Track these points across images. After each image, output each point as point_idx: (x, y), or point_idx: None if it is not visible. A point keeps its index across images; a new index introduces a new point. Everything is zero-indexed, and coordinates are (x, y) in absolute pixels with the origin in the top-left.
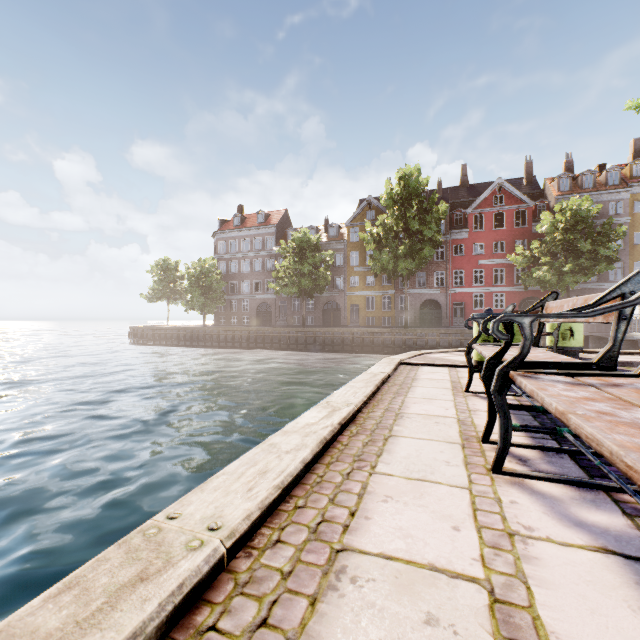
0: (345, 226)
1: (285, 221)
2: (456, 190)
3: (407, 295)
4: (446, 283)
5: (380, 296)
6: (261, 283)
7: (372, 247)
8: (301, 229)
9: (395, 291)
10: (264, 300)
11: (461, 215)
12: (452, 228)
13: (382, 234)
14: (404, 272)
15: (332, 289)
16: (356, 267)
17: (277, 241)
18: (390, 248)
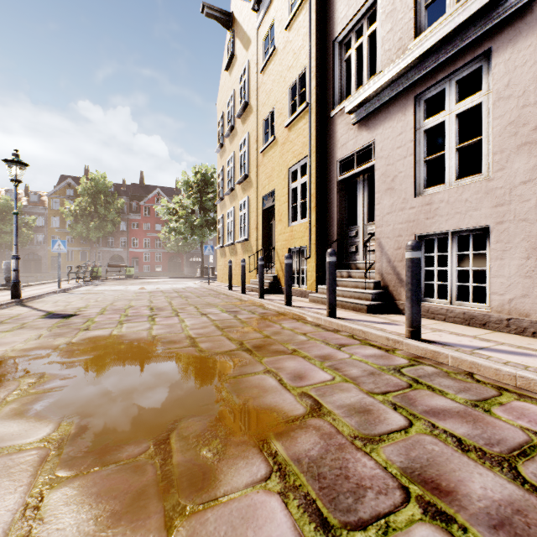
0: (47, 196)
1: None
2: (137, 186)
3: (100, 251)
4: (128, 245)
5: (79, 251)
6: None
7: (71, 219)
8: (2, 196)
9: (91, 248)
10: None
11: (137, 205)
12: (132, 212)
13: (79, 211)
14: (94, 238)
15: (34, 243)
16: (57, 228)
17: None
18: (85, 222)
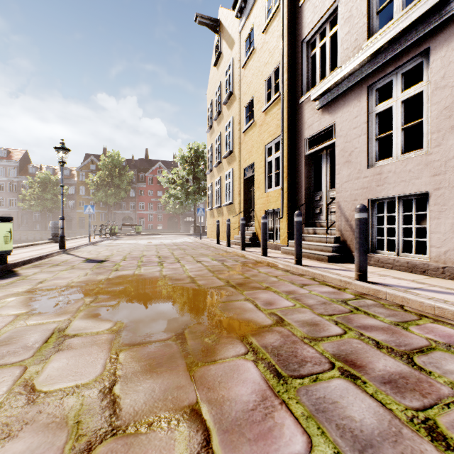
0: (76, 171)
1: (26, 158)
2: (143, 161)
3: (115, 213)
4: (136, 208)
5: (99, 213)
6: (4, 200)
7: (94, 188)
8: (44, 171)
9: (108, 211)
10: (7, 212)
11: (143, 176)
12: (139, 181)
13: (99, 182)
14: (111, 203)
15: (66, 207)
16: (83, 196)
17: (19, 172)
18: (104, 190)
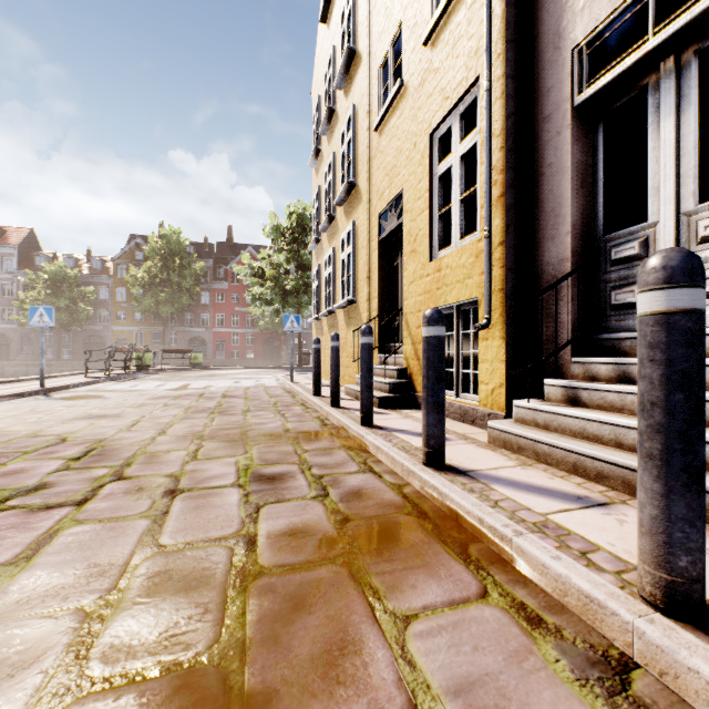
0: (111, 262)
1: (31, 242)
2: (224, 246)
3: (177, 332)
4: (211, 323)
5: (150, 332)
6: None
7: (138, 289)
8: (56, 262)
9: (165, 328)
10: None
11: (223, 270)
12: (216, 279)
13: (147, 279)
14: (165, 315)
15: (96, 322)
16: (124, 303)
17: (19, 264)
18: (154, 293)
